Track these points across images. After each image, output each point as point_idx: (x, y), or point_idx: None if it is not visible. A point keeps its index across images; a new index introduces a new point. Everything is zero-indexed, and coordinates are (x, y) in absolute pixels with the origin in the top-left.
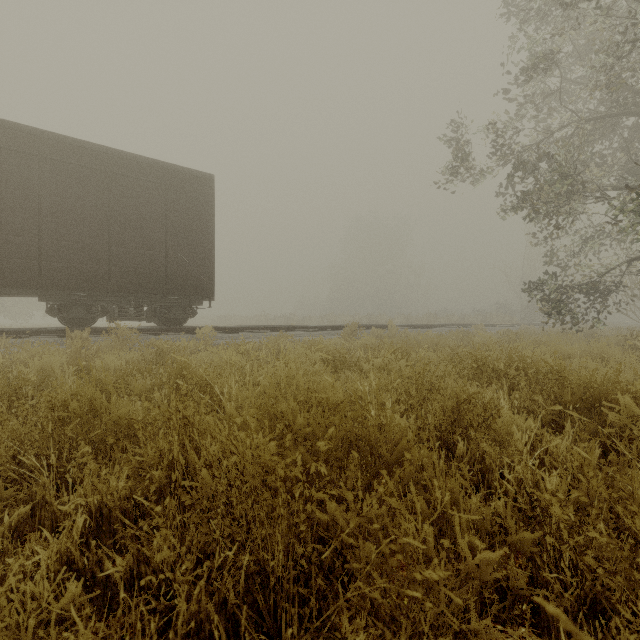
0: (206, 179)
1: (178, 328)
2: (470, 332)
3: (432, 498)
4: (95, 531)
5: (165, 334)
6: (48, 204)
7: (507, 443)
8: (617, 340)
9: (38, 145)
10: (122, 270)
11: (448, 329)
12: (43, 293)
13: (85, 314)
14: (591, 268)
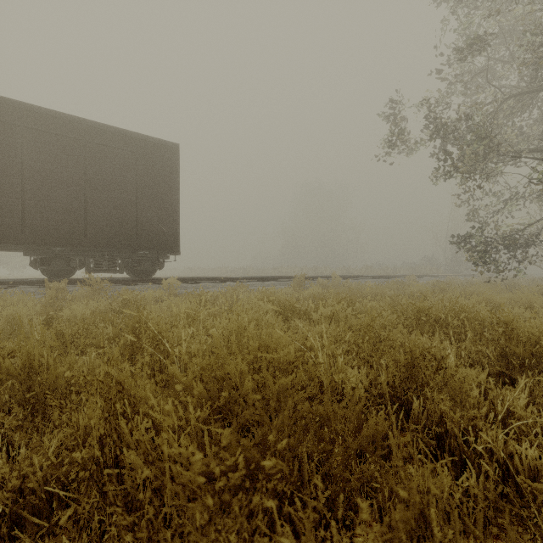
0: (172, 148)
1: (147, 279)
2: (404, 282)
3: (411, 503)
4: (14, 514)
5: (136, 284)
6: (30, 169)
7: (460, 398)
8: (537, 290)
9: (21, 116)
10: (97, 228)
11: (384, 279)
12: (27, 248)
13: (64, 267)
14: (511, 226)
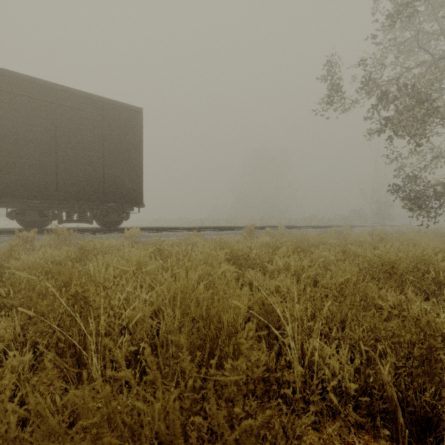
0: (136, 111)
1: (114, 228)
2: (342, 232)
3: None
4: None
5: (103, 233)
6: (5, 128)
7: None
8: None
9: None
10: (67, 182)
11: (322, 229)
12: (5, 201)
13: (38, 217)
14: (439, 181)
